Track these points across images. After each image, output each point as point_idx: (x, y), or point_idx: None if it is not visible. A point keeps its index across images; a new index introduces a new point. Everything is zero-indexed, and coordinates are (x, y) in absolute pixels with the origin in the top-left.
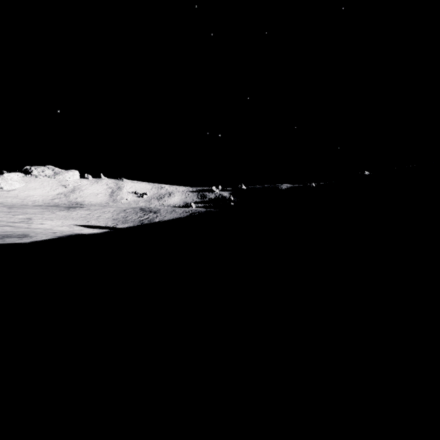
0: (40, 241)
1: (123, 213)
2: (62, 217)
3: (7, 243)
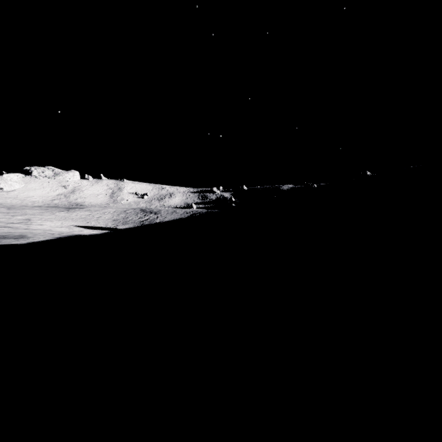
0: (37, 242)
1: (123, 214)
2: (61, 218)
3: (2, 244)
